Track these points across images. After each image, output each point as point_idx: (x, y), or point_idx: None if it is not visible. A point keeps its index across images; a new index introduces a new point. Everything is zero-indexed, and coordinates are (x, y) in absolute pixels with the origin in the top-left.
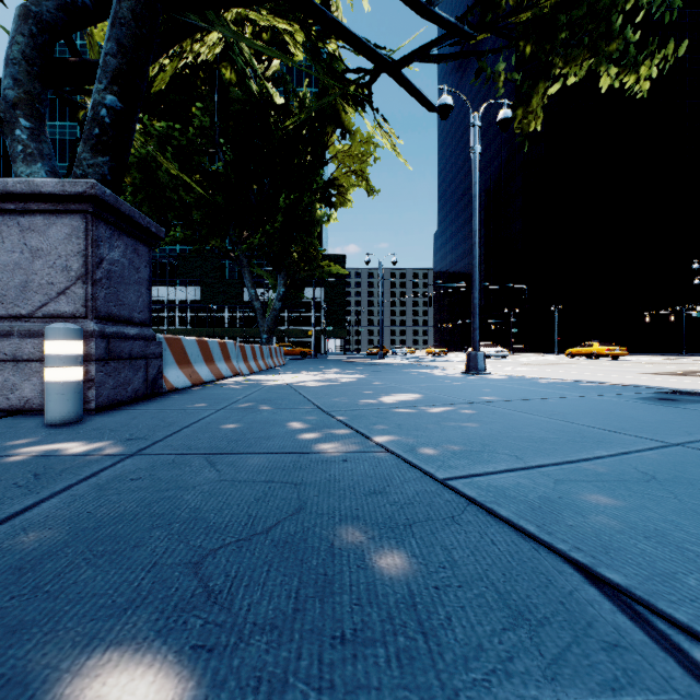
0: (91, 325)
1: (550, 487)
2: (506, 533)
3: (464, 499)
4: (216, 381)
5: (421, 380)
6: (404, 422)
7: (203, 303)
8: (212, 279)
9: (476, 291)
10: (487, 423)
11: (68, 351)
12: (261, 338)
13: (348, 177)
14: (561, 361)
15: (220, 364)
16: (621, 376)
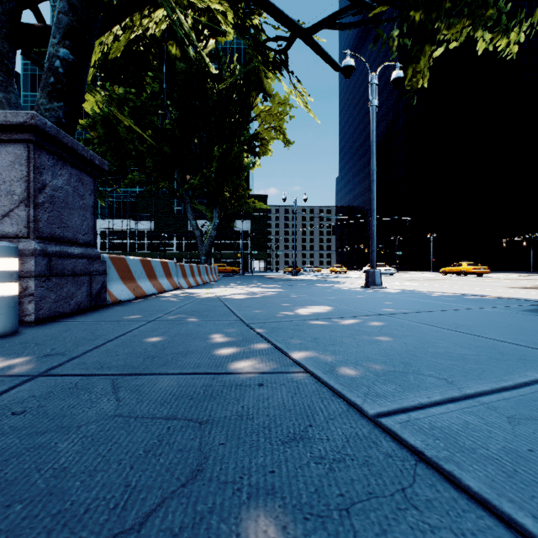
0: (32, 244)
1: (508, 430)
2: (493, 531)
3: (408, 451)
4: (157, 294)
5: (329, 293)
6: (319, 335)
7: (157, 232)
8: (164, 214)
9: (374, 220)
10: (399, 337)
11: (1, 268)
12: (201, 259)
13: (269, 132)
14: (437, 277)
15: (162, 280)
16: (492, 290)
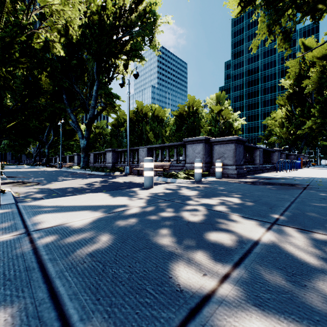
0: None
1: None
2: None
3: None
4: None
5: None
6: None
7: None
8: None
9: None
10: None
11: None
12: None
13: None
14: None
15: None
16: None
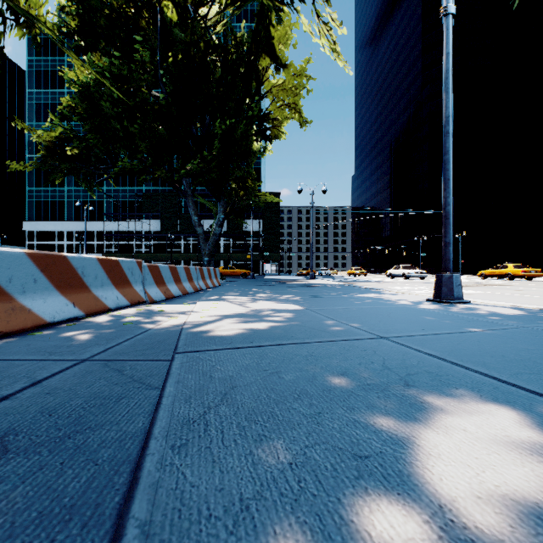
0: None
1: None
2: None
3: None
4: (83, 317)
5: (396, 316)
6: None
7: (164, 233)
8: (171, 213)
9: (449, 194)
10: None
11: None
12: (203, 260)
13: (282, 109)
14: (482, 282)
15: (103, 291)
16: None
